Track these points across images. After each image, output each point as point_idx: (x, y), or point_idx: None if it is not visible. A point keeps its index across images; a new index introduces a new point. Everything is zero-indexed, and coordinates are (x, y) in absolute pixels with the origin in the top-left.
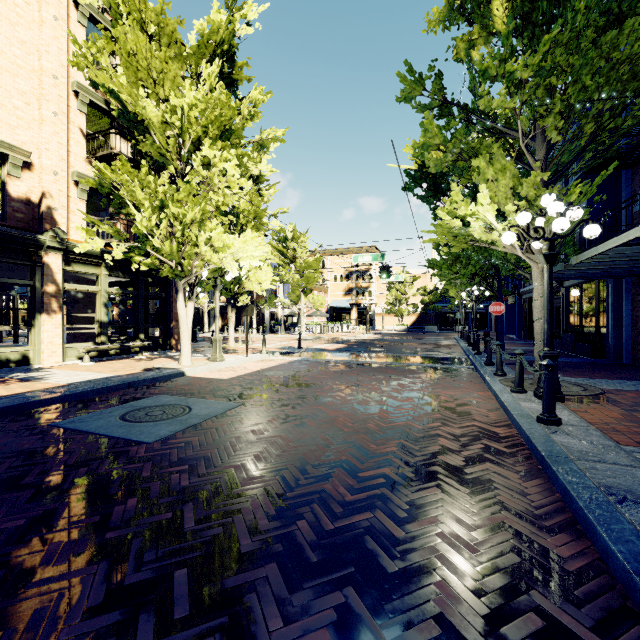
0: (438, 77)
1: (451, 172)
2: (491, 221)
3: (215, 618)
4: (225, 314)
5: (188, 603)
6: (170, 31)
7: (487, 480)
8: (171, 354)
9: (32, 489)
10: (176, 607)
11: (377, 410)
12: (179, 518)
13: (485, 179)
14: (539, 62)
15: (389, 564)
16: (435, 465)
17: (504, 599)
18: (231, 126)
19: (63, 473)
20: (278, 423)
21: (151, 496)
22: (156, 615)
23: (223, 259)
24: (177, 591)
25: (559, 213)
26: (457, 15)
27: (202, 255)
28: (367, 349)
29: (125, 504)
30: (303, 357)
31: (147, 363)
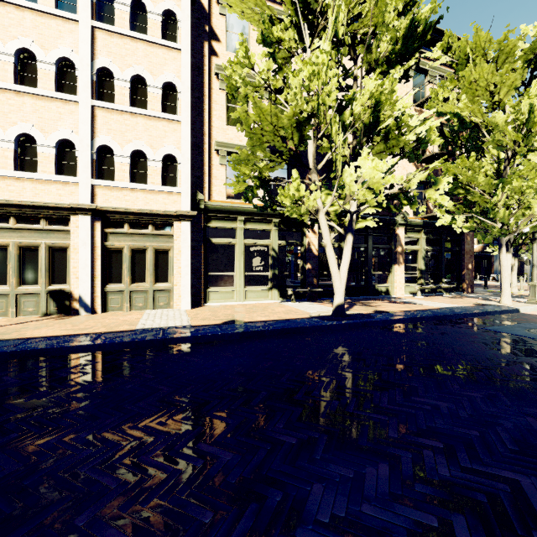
0: None
1: None
2: None
3: None
4: None
5: None
6: (509, 49)
7: None
8: (469, 295)
9: None
10: None
11: None
12: None
13: None
14: None
15: None
16: None
17: None
18: None
19: None
20: None
21: None
22: None
23: None
24: None
25: None
26: None
27: (533, 215)
28: None
29: None
30: None
31: (464, 300)
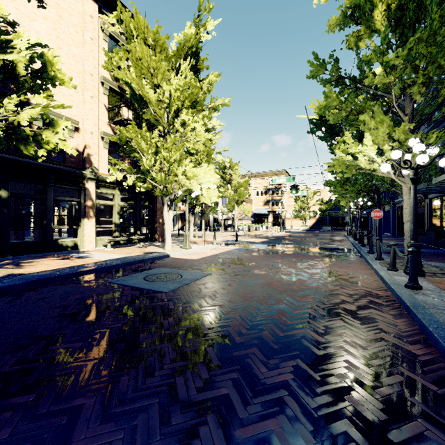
0: (335, 61)
1: (344, 122)
2: (373, 157)
3: (233, 366)
4: (183, 218)
5: (218, 360)
6: (161, 43)
7: (371, 318)
8: (156, 244)
9: (116, 311)
10: (213, 361)
11: (297, 279)
12: (198, 327)
13: (369, 128)
14: (407, 53)
15: (317, 351)
16: (338, 309)
17: (383, 369)
18: (197, 99)
19: (128, 305)
20: (236, 284)
21: (179, 317)
22: (204, 363)
23: (193, 184)
24: (210, 355)
25: (421, 151)
26: (349, 20)
27: (179, 181)
28: (282, 242)
29: (167, 320)
30: (240, 247)
31: (144, 249)
